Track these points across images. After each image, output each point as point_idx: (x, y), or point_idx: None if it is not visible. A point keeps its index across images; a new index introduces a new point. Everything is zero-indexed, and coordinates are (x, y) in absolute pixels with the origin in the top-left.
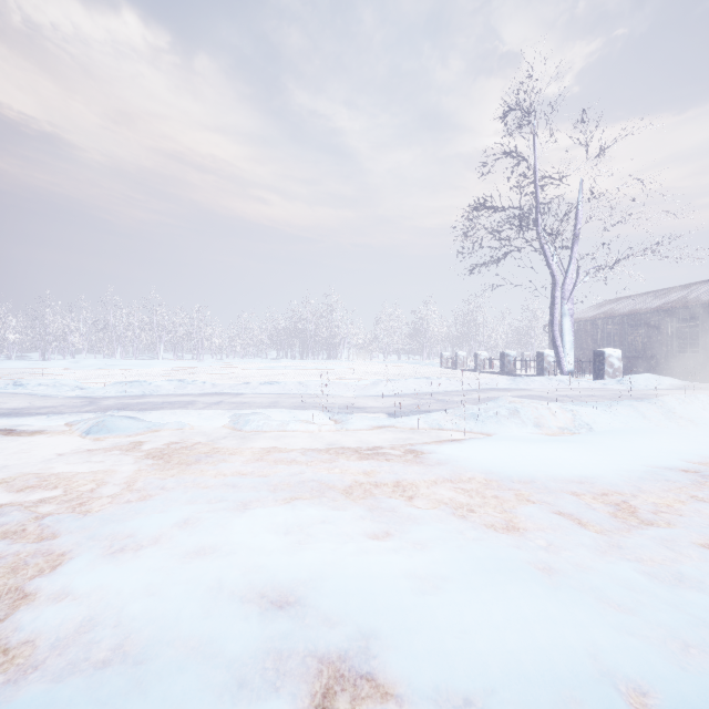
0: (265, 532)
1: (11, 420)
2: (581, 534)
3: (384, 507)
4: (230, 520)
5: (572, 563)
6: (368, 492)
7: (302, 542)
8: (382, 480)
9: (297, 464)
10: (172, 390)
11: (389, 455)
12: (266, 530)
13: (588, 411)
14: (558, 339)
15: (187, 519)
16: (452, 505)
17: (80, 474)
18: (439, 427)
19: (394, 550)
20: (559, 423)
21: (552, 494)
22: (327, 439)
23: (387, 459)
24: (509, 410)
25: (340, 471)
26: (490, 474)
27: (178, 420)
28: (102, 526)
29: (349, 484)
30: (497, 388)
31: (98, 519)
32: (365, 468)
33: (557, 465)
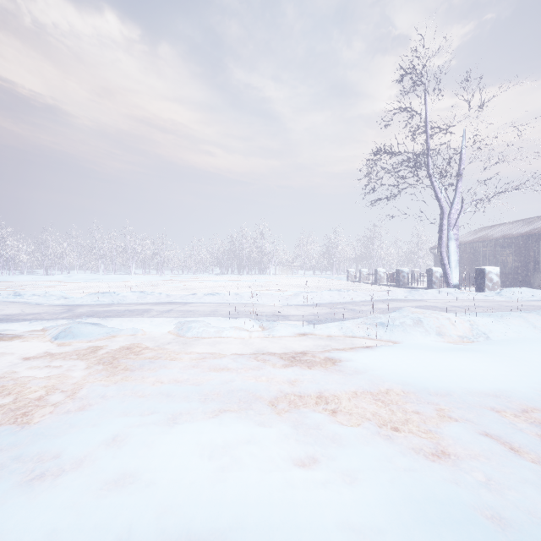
0: (189, 455)
1: (1, 325)
2: (519, 466)
3: (309, 424)
4: (158, 438)
5: (523, 510)
6: (292, 404)
7: (226, 470)
8: (306, 390)
9: (228, 372)
10: (135, 299)
11: (310, 363)
12: (190, 452)
13: (483, 321)
14: (446, 259)
15: (117, 435)
16: (375, 422)
17: (35, 380)
18: (352, 334)
19: (322, 484)
20: (459, 332)
21: (472, 410)
22: (256, 344)
23: (309, 367)
24: (413, 320)
25: (267, 379)
26: (406, 386)
27: (134, 326)
28: (32, 444)
29: (275, 395)
30: (397, 299)
31: (32, 433)
32: (289, 376)
33: (469, 377)
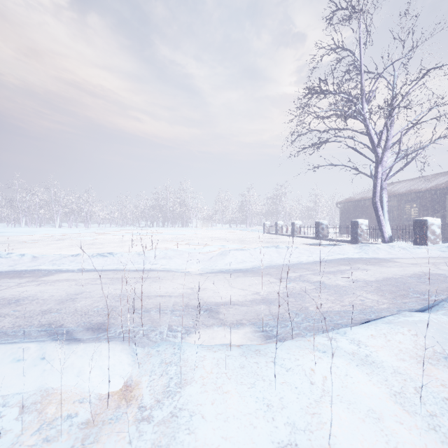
0: None
1: None
2: None
3: None
4: None
5: None
6: None
7: None
8: None
9: None
10: None
11: None
12: None
13: None
14: (381, 209)
15: None
16: None
17: None
18: None
19: None
20: None
21: None
22: None
23: None
24: None
25: None
26: None
27: None
28: None
29: None
30: (353, 258)
31: None
32: None
33: None
